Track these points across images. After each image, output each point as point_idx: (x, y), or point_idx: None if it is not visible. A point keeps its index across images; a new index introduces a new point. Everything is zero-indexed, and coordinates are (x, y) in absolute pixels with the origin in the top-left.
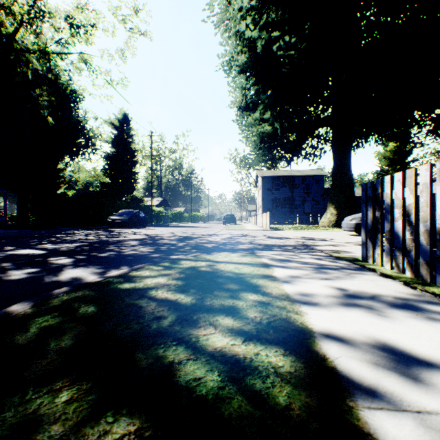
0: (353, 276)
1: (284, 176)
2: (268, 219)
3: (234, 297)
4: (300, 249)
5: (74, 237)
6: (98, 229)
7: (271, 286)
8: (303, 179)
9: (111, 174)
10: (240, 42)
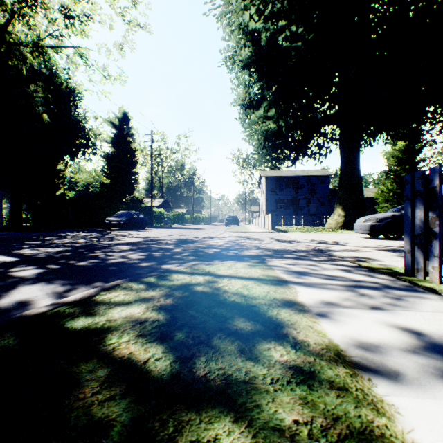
0: (415, 302)
1: (289, 176)
2: (273, 221)
3: (247, 354)
4: (316, 256)
5: (63, 240)
6: (94, 232)
7: (303, 325)
8: (308, 179)
9: (110, 174)
10: (244, 35)
